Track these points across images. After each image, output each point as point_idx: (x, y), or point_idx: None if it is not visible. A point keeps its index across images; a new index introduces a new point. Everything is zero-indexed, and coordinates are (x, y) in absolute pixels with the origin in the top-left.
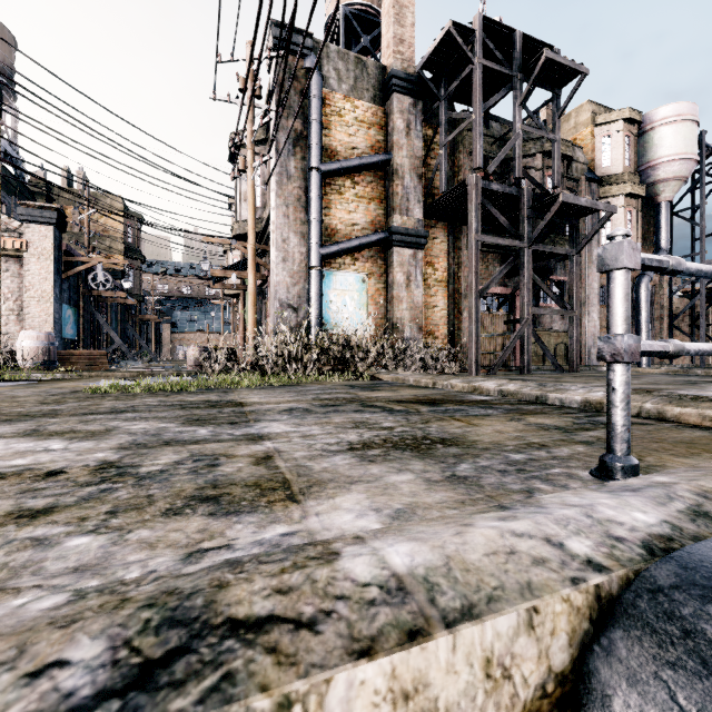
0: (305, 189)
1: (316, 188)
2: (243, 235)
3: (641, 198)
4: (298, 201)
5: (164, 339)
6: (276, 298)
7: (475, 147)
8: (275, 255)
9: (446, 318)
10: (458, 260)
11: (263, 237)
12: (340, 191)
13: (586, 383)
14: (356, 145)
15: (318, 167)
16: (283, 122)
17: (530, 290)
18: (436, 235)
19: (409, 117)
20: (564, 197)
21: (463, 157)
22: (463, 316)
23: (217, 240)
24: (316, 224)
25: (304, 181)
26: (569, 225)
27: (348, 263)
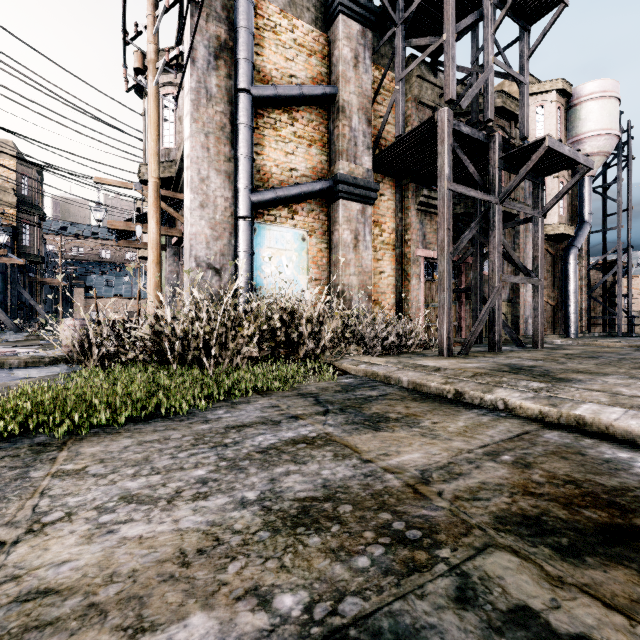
0: (230, 116)
1: (245, 116)
2: None
3: (571, 170)
4: (222, 131)
5: (76, 305)
6: (191, 255)
7: (447, 74)
8: (189, 198)
9: (393, 286)
10: (406, 221)
11: (177, 185)
12: (276, 127)
13: (633, 376)
14: (294, 72)
15: (248, 89)
16: (200, 24)
17: (500, 254)
18: (383, 191)
19: (358, 47)
20: (550, 142)
21: (411, 106)
22: (411, 283)
23: (115, 182)
24: (245, 161)
25: (229, 106)
26: (533, 183)
27: (285, 215)
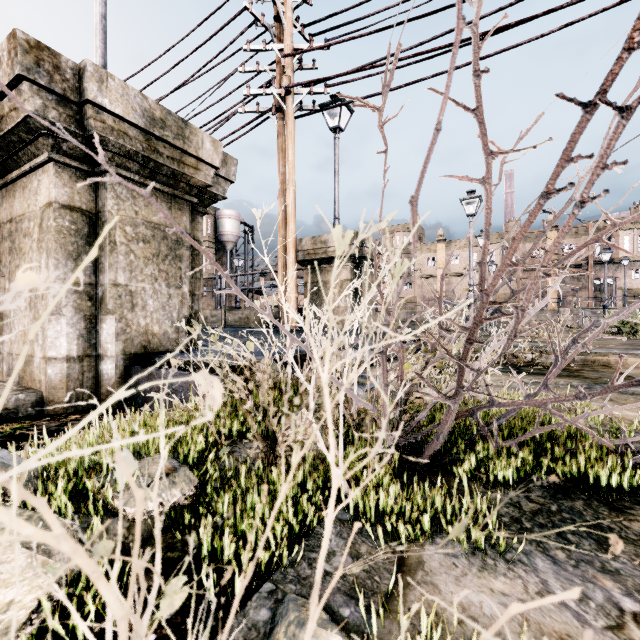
0: None
1: None
2: None
3: (215, 248)
4: None
5: None
6: None
7: None
8: None
9: None
10: None
11: None
12: None
13: None
14: None
15: None
16: None
17: None
18: None
19: None
20: None
21: None
22: None
23: None
24: None
25: None
26: None
27: None
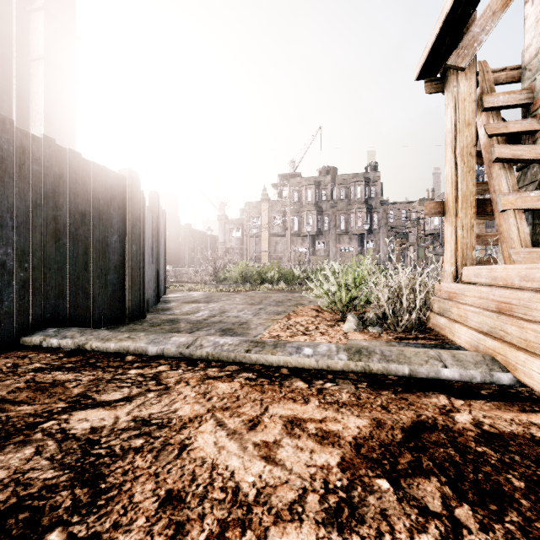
0: None
1: None
2: (431, 233)
3: None
4: None
5: None
6: None
7: None
8: None
9: None
10: None
11: (438, 233)
12: None
13: None
14: None
15: None
16: None
17: None
18: None
19: None
20: None
21: None
22: None
23: (426, 237)
24: None
25: None
26: None
27: None
